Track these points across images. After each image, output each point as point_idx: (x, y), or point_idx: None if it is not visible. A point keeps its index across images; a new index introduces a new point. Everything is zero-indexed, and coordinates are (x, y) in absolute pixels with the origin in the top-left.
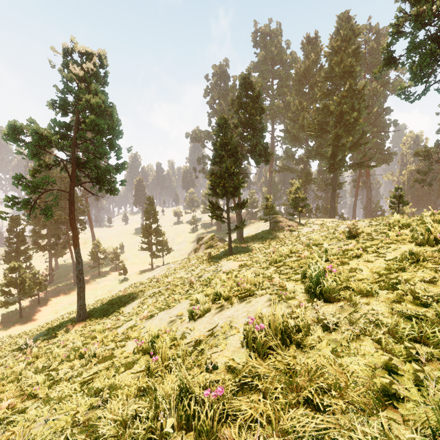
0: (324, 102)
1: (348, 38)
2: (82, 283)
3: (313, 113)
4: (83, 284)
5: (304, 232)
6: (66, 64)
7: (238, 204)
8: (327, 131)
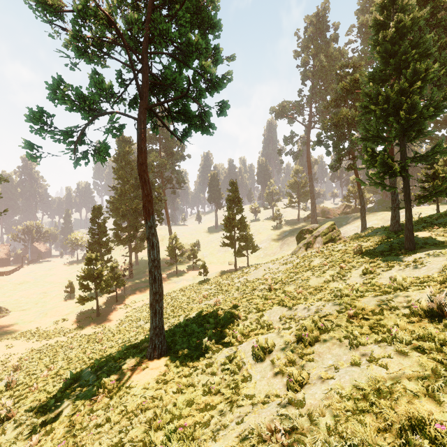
0: None
1: None
2: (158, 285)
3: None
4: (160, 288)
5: None
6: None
7: (435, 147)
8: None
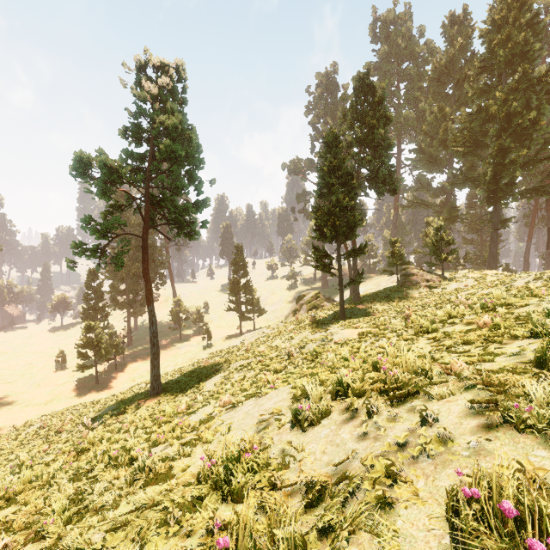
0: (479, 103)
1: (519, 3)
2: (157, 348)
3: (462, 121)
4: (157, 350)
5: (452, 289)
6: (139, 82)
7: (354, 250)
8: (484, 145)
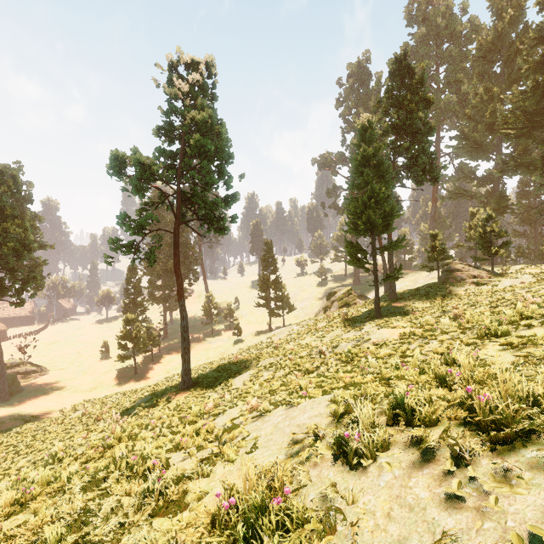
0: (536, 77)
1: None
2: (187, 343)
3: (514, 100)
4: (188, 345)
5: (505, 286)
6: (171, 81)
7: (391, 243)
8: (541, 125)
